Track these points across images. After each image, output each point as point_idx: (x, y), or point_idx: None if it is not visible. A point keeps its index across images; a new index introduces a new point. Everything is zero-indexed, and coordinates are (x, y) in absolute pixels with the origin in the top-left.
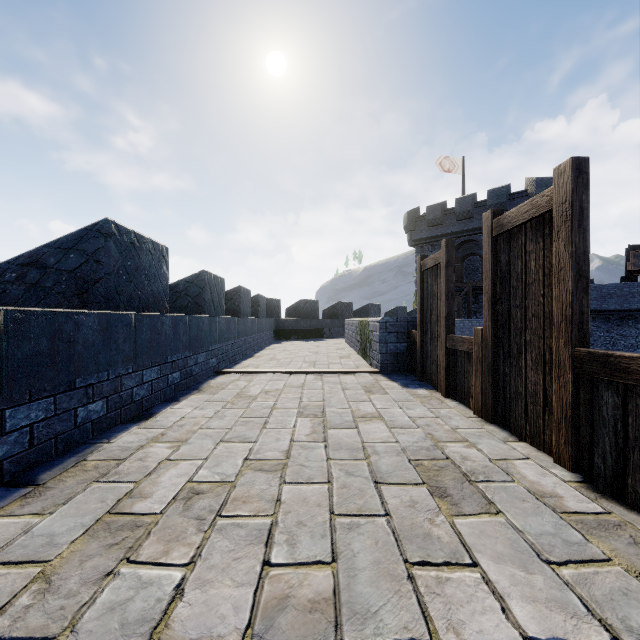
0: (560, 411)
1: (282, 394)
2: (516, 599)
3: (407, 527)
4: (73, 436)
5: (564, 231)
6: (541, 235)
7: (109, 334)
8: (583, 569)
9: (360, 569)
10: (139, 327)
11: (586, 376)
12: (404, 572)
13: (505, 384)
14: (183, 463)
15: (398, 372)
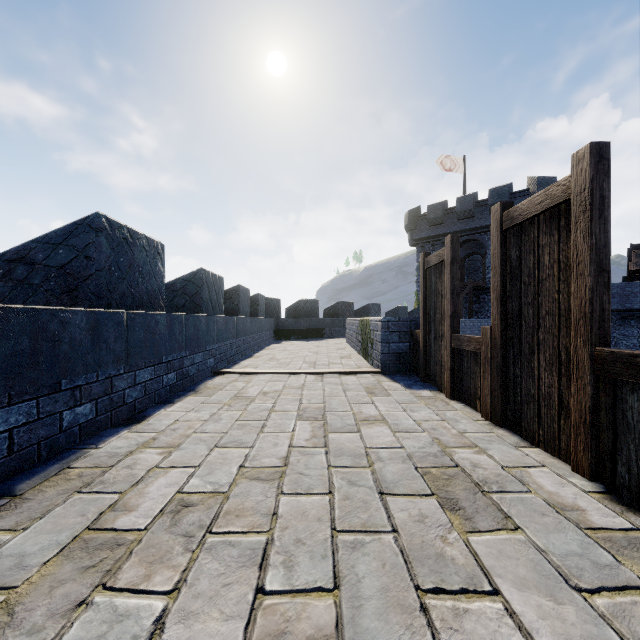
0: (578, 415)
1: (281, 395)
2: (545, 635)
3: (417, 546)
4: (58, 441)
5: (583, 222)
6: (556, 227)
7: (98, 333)
8: (618, 597)
9: (366, 597)
10: (131, 326)
11: (608, 378)
12: (416, 601)
13: (515, 386)
14: (174, 471)
15: (400, 372)
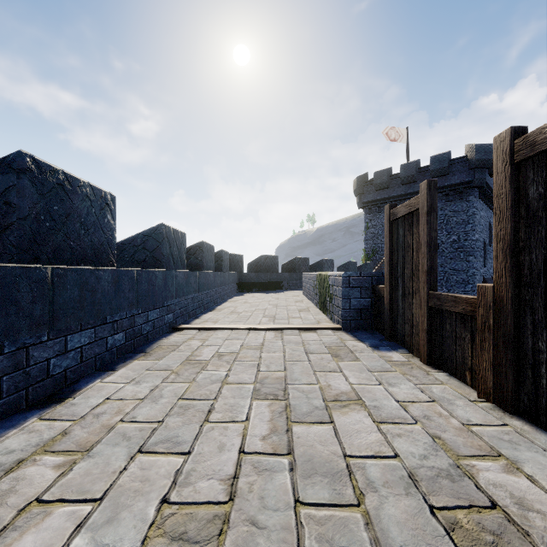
0: None
1: (237, 359)
2: None
3: None
4: None
5: None
6: None
7: (4, 294)
8: None
9: None
10: (60, 284)
11: None
12: None
13: (537, 364)
14: (63, 506)
15: (362, 329)
